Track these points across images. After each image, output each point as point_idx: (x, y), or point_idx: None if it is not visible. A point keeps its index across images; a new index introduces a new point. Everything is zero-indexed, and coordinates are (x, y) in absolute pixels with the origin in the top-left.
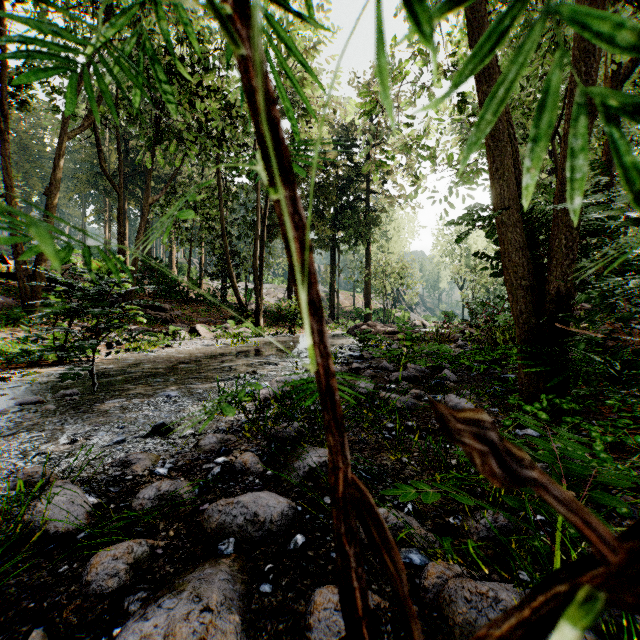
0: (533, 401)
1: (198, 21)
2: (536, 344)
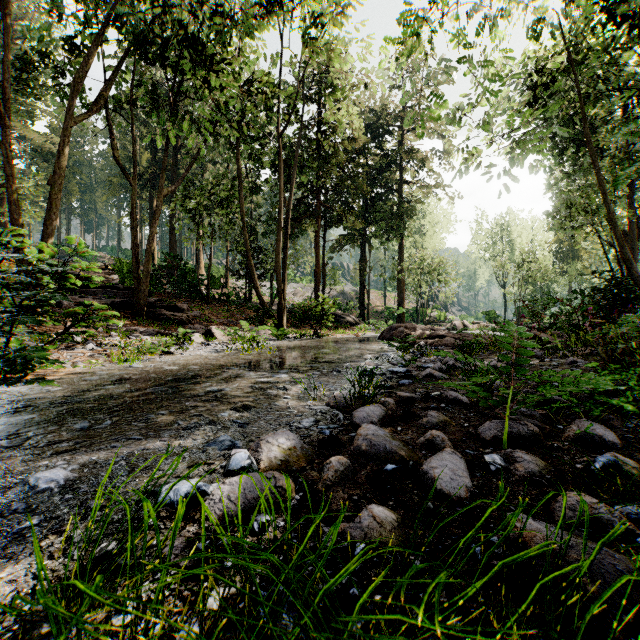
0: None
1: None
2: None
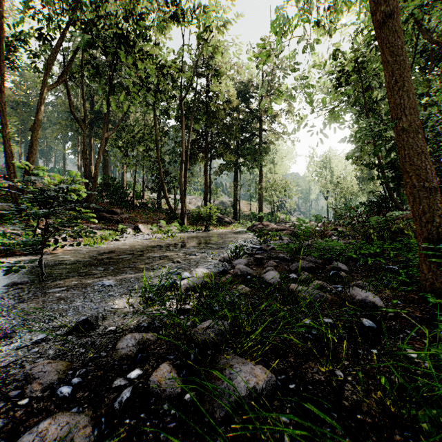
0: (438, 296)
1: (140, 5)
2: (440, 242)
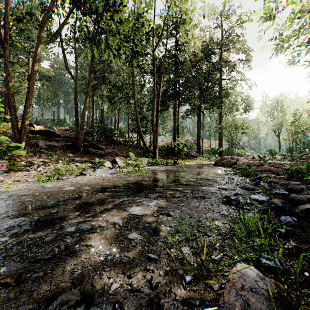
0: None
1: None
2: None
